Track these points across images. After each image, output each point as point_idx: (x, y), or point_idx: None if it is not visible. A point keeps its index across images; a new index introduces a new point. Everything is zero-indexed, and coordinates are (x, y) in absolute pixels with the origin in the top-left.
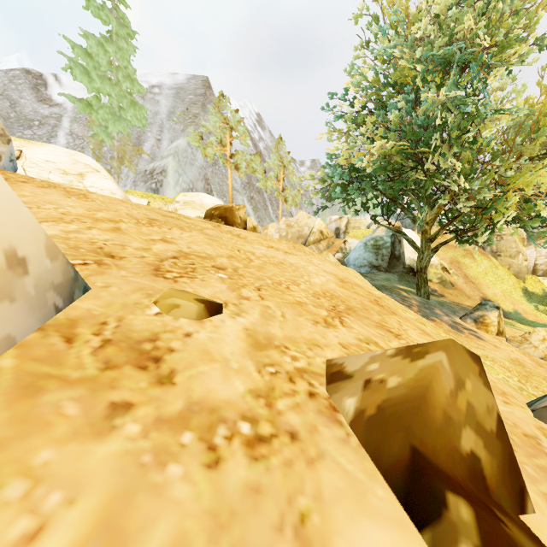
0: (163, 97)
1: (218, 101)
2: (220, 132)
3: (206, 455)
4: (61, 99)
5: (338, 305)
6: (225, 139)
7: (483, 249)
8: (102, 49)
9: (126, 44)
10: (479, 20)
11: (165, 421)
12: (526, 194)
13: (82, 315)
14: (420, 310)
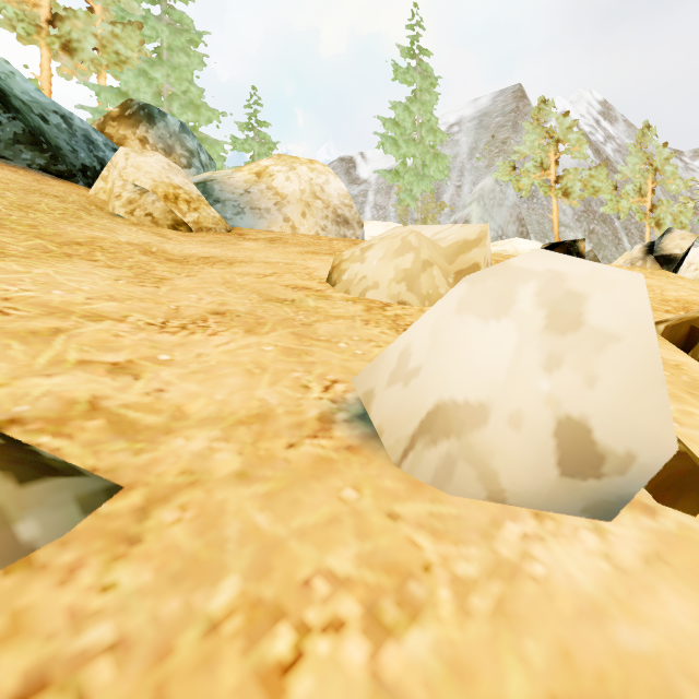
0: (463, 133)
1: (536, 112)
2: (539, 153)
3: None
4: (366, 175)
5: (692, 307)
6: (547, 160)
7: None
8: (408, 113)
9: (428, 95)
10: None
11: None
12: None
13: None
14: None
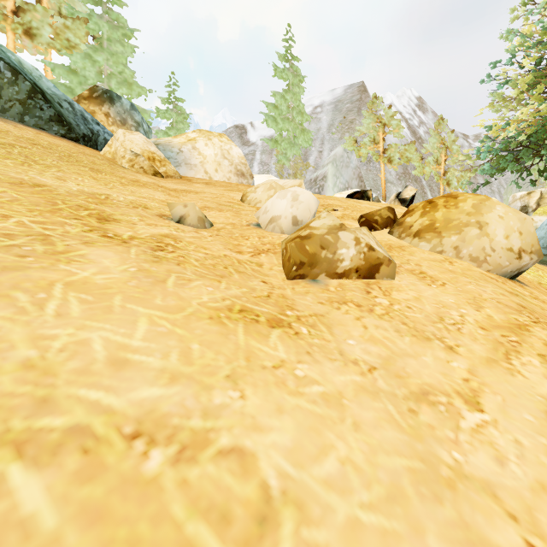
0: (324, 113)
1: (371, 104)
2: (372, 132)
3: None
4: (254, 139)
5: None
6: (377, 137)
7: None
8: (284, 100)
9: (298, 88)
10: None
11: None
12: None
13: None
14: None
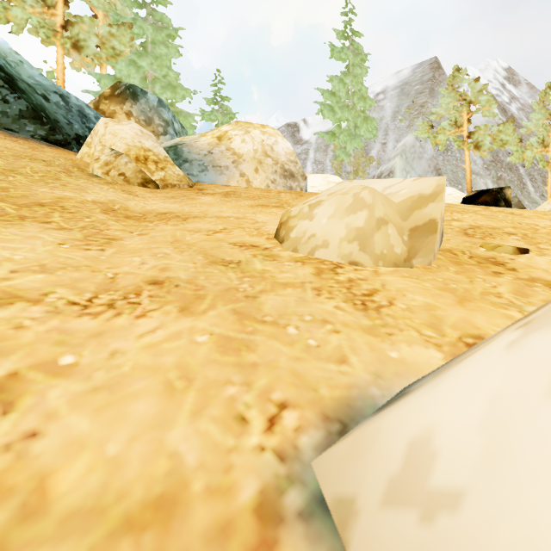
0: (387, 100)
1: (451, 79)
2: (453, 113)
3: (550, 289)
4: (307, 137)
5: None
6: (460, 119)
7: None
8: (342, 84)
9: (359, 69)
10: None
11: (522, 279)
12: None
13: (450, 248)
14: None
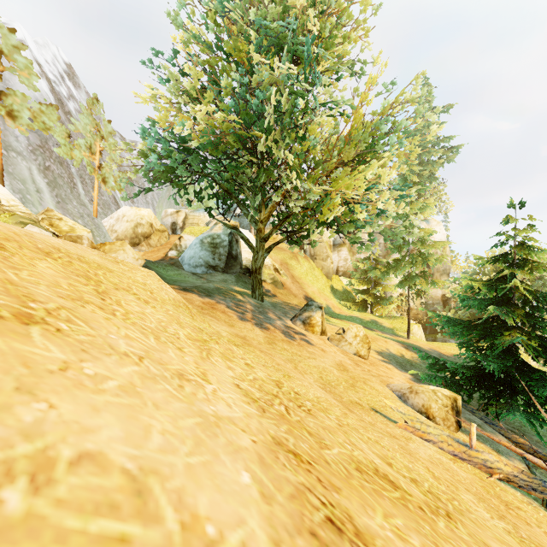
0: None
1: None
2: None
3: None
4: None
5: None
6: None
7: (305, 253)
8: None
9: None
10: (309, 5)
11: None
12: (344, 199)
13: None
14: (254, 317)
